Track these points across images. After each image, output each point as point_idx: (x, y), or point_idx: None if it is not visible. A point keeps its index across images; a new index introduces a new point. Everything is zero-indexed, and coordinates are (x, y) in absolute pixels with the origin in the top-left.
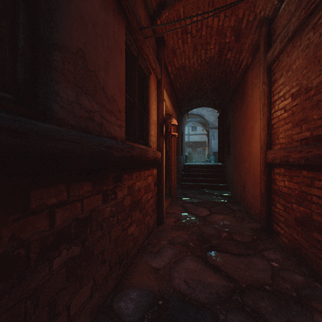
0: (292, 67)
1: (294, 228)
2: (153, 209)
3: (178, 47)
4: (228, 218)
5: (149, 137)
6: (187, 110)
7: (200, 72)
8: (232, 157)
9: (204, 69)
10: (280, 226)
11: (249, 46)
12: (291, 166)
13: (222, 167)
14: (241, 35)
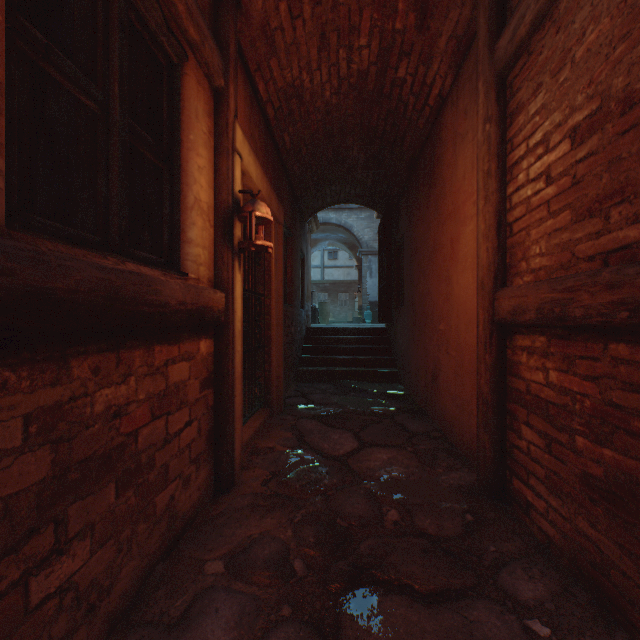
0: (572, 55)
1: (581, 504)
2: (196, 455)
3: (280, 25)
4: (401, 459)
5: (183, 245)
6: (315, 209)
7: (338, 113)
8: (407, 310)
9: (346, 106)
10: (535, 489)
11: (449, 42)
12: (571, 329)
13: (387, 332)
14: (432, 9)
